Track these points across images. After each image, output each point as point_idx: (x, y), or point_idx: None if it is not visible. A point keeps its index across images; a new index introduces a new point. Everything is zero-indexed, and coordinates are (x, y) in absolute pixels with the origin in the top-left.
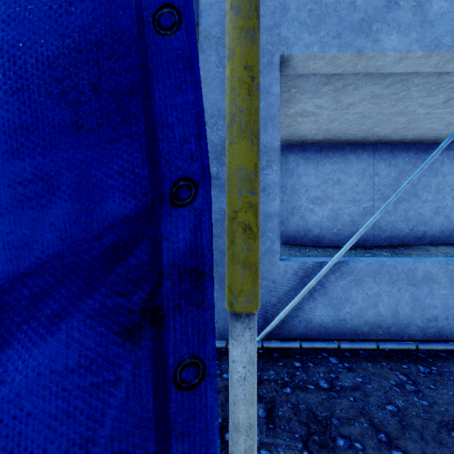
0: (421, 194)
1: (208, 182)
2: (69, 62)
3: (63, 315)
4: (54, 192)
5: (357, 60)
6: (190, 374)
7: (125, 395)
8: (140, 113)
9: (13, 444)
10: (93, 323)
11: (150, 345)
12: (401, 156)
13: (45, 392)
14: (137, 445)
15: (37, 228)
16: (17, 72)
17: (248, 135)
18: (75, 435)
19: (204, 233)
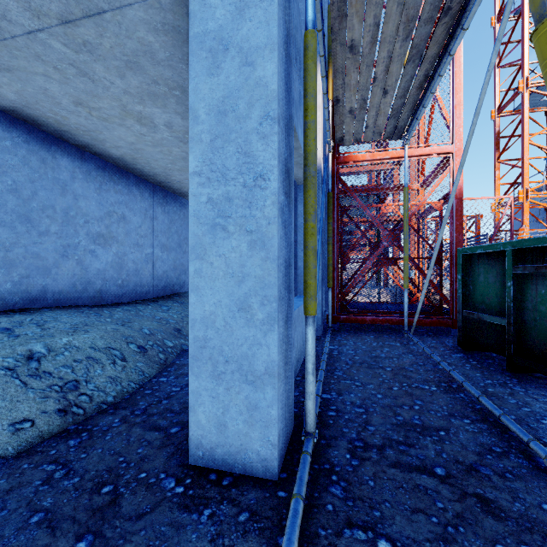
0: (183, 245)
1: None
2: None
3: None
4: None
5: None
6: None
7: None
8: None
9: None
10: None
11: None
12: (172, 205)
13: None
14: None
15: None
16: None
17: None
18: None
19: None
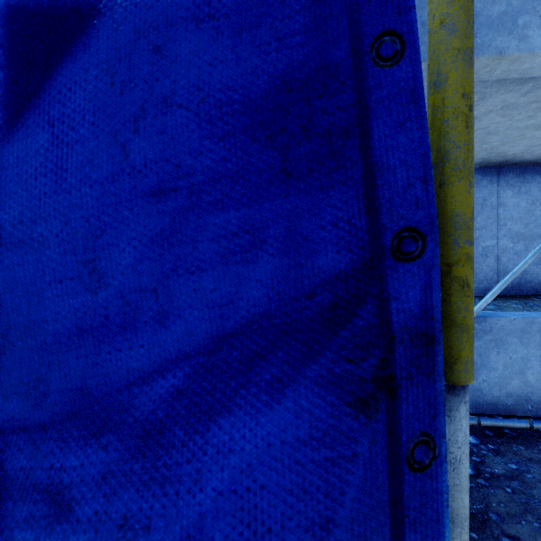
0: None
1: (433, 233)
2: (277, 104)
3: (285, 381)
4: (260, 246)
5: (495, 64)
6: (420, 453)
7: (362, 473)
8: (355, 156)
9: (250, 518)
10: (320, 391)
11: (383, 418)
12: (534, 181)
13: (276, 464)
14: (373, 529)
15: (242, 284)
16: (223, 118)
17: (466, 175)
18: (313, 514)
19: (431, 291)
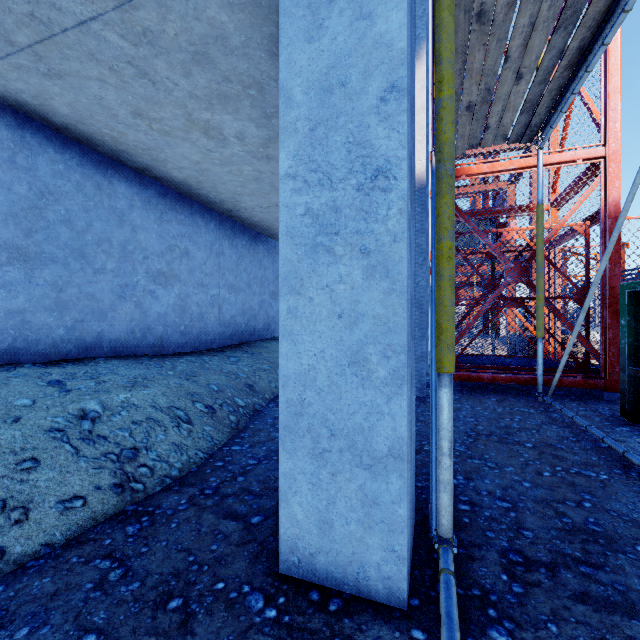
0: (252, 285)
1: None
2: None
3: None
4: None
5: None
6: None
7: None
8: None
9: None
10: None
11: None
12: (240, 237)
13: None
14: None
15: None
16: None
17: None
18: None
19: None
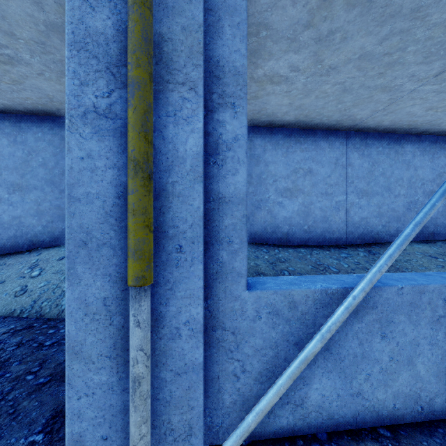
0: (393, 188)
1: None
2: None
3: None
4: None
5: None
6: None
7: None
8: None
9: None
10: None
11: None
12: (374, 145)
13: None
14: None
15: None
16: None
17: None
18: None
19: None
